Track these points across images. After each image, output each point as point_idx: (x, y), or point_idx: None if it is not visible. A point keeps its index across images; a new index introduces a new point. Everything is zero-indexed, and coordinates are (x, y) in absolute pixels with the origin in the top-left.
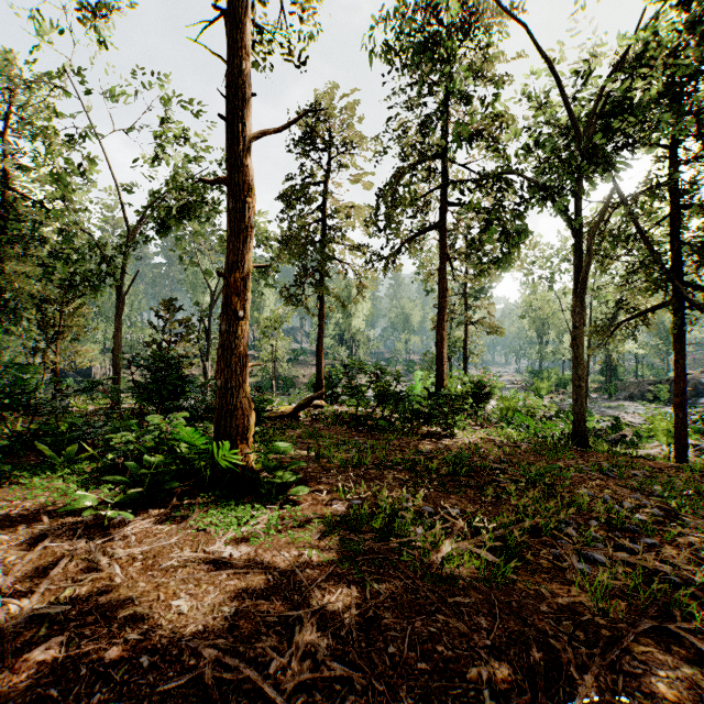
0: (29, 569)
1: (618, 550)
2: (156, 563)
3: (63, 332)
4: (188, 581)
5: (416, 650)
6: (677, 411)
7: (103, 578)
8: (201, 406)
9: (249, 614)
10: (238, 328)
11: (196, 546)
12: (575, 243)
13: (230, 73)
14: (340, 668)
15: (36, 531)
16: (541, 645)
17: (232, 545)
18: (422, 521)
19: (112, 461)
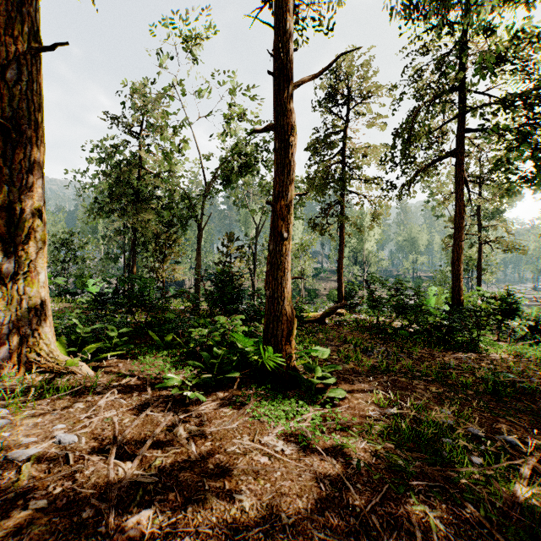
0: (134, 432)
1: None
2: (222, 446)
3: (167, 257)
4: (248, 472)
5: None
6: None
7: (183, 452)
8: (251, 310)
9: (306, 529)
10: (282, 247)
11: (252, 434)
12: None
13: (276, 35)
14: None
15: (143, 399)
16: None
17: (282, 439)
18: (476, 448)
19: (193, 348)
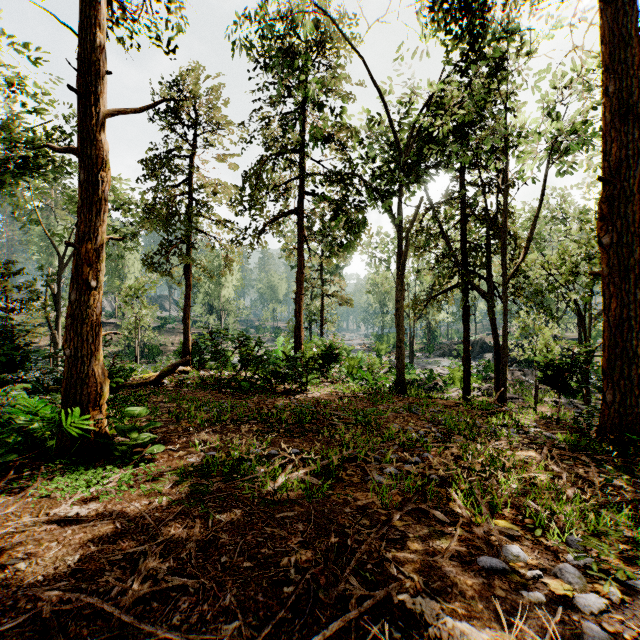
0: None
1: (408, 464)
2: None
3: None
4: (28, 543)
5: (244, 555)
6: (465, 364)
7: None
8: (49, 377)
9: (93, 558)
10: (89, 297)
11: (38, 511)
12: (398, 236)
13: (81, 46)
14: (177, 580)
15: None
16: (339, 534)
17: (80, 505)
18: (267, 462)
19: None
